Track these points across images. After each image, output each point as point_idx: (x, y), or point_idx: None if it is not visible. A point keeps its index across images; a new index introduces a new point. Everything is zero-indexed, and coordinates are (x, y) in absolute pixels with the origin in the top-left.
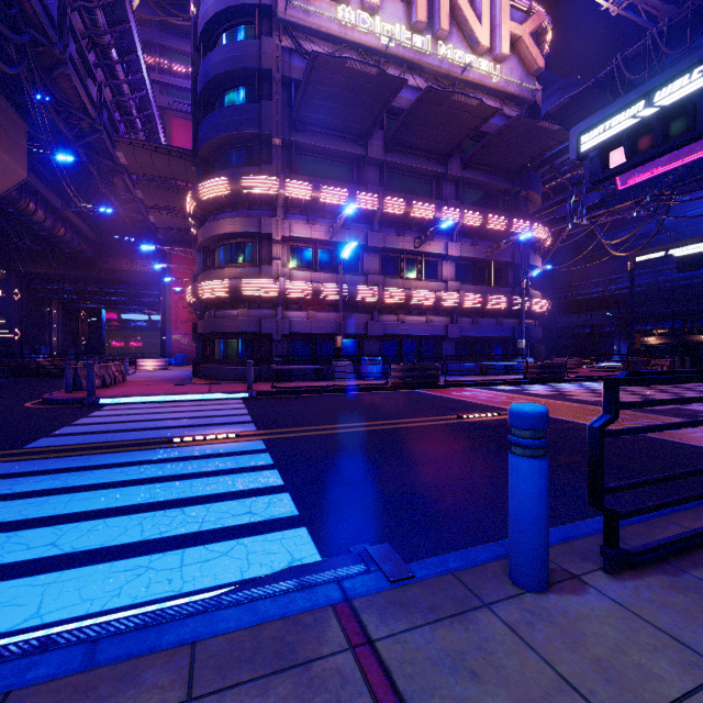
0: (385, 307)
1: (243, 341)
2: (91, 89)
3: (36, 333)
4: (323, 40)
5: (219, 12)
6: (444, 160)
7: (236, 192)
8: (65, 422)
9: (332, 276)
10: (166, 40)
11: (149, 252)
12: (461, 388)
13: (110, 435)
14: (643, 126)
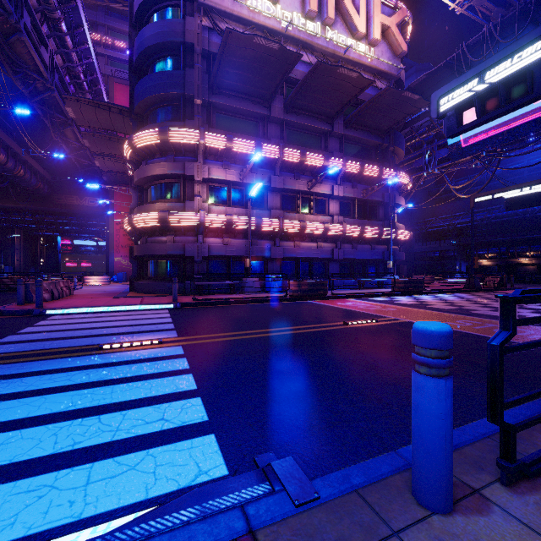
0: (284, 235)
1: (170, 262)
2: (44, 55)
3: (1, 255)
4: (235, 21)
5: None
6: (330, 121)
7: (165, 141)
8: (11, 331)
9: (242, 210)
10: (110, 21)
11: (96, 190)
12: (345, 299)
13: (48, 343)
14: (490, 91)
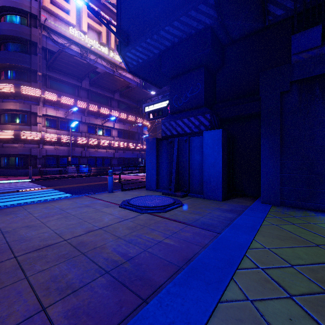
0: (89, 145)
1: (20, 158)
2: None
3: None
4: (62, 37)
5: (6, 6)
6: (113, 93)
7: (18, 92)
8: None
9: (66, 132)
10: None
11: None
12: (117, 175)
13: None
14: (155, 111)
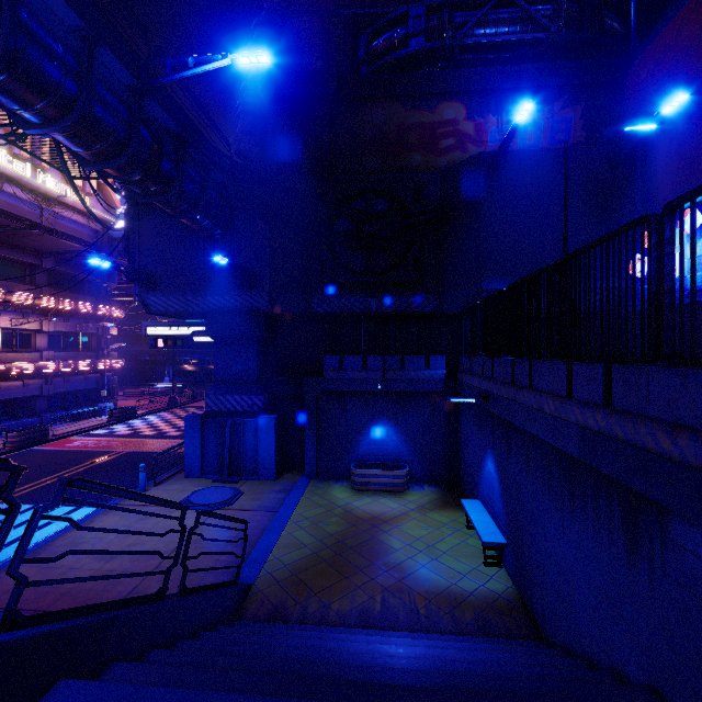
0: None
1: None
2: None
3: None
4: None
5: None
6: (40, 257)
7: None
8: None
9: None
10: None
11: None
12: (68, 438)
13: None
14: (169, 338)
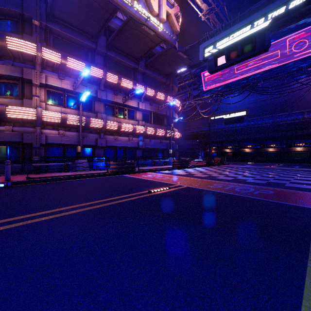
0: (107, 131)
1: (9, 147)
2: None
3: None
4: None
5: None
6: (137, 61)
7: (2, 47)
8: None
9: (75, 111)
10: None
11: None
12: (146, 172)
13: None
14: (233, 46)
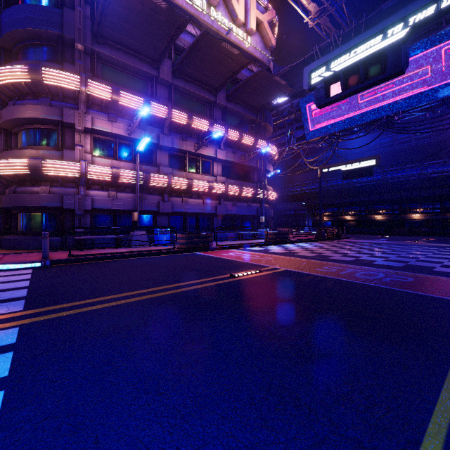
0: (173, 191)
1: (46, 214)
2: None
3: None
4: None
5: None
6: (215, 92)
7: (37, 81)
8: None
9: (130, 164)
10: None
11: None
12: (228, 250)
13: None
14: (353, 68)
